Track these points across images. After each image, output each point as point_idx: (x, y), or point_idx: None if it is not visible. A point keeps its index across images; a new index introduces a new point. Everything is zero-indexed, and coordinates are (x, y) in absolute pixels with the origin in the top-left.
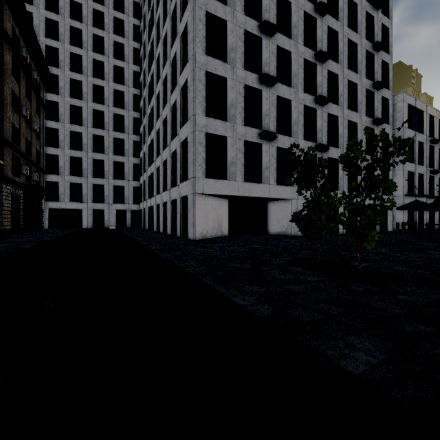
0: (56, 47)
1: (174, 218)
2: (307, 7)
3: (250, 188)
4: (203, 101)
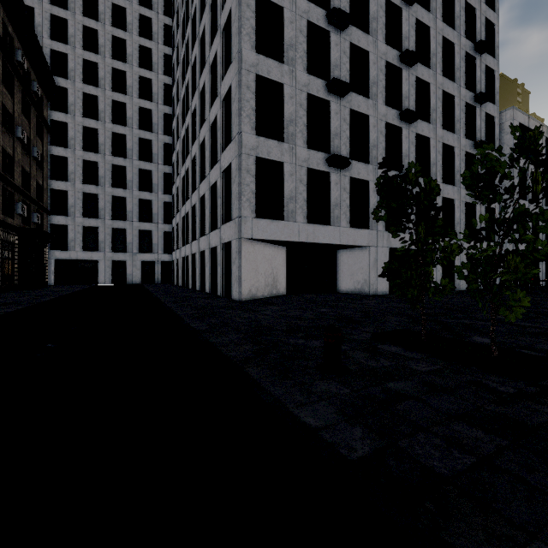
0: (64, 52)
1: (214, 272)
2: None
3: (315, 232)
4: (251, 114)
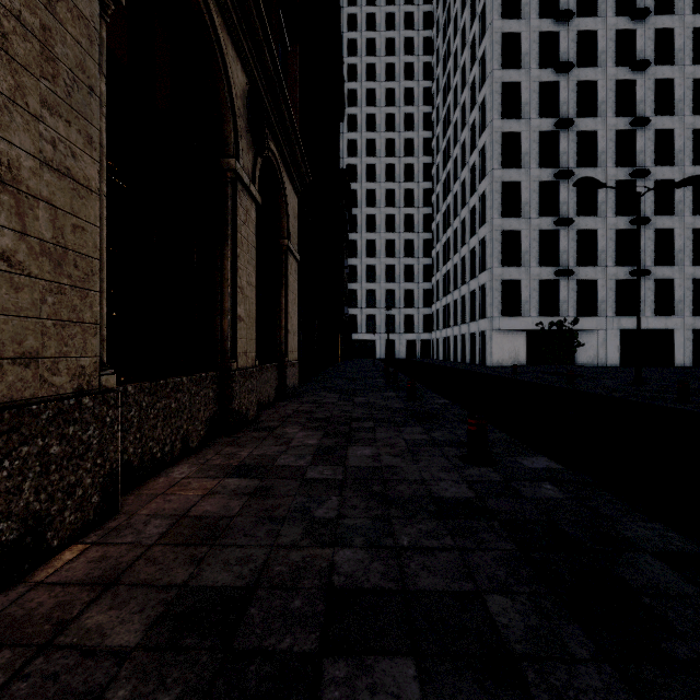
0: (355, 189)
1: (472, 349)
2: (621, 124)
3: (545, 322)
4: (498, 255)
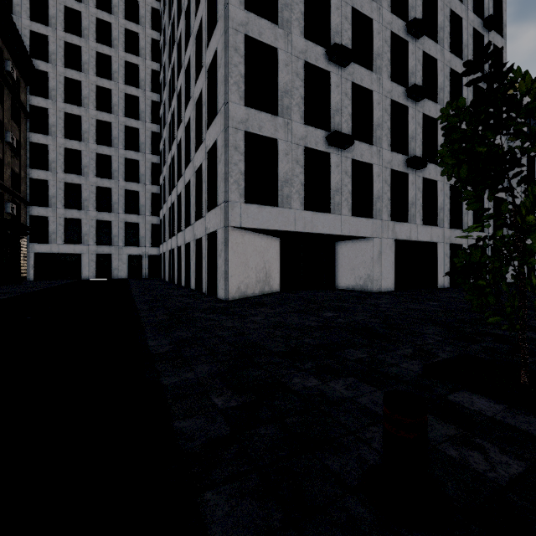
0: (44, 34)
1: (199, 266)
2: None
3: (313, 220)
4: (240, 81)
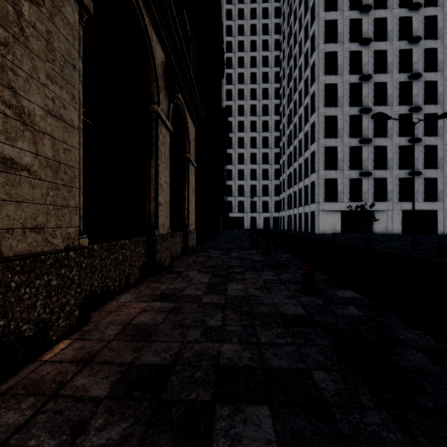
0: (230, 121)
1: (306, 223)
2: (402, 78)
3: (353, 205)
4: (323, 163)
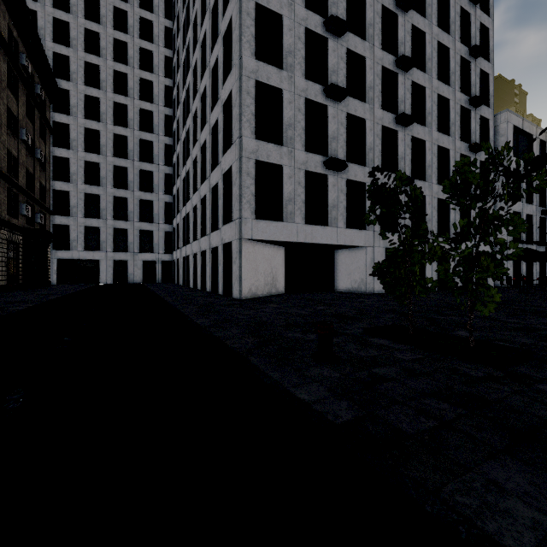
0: (66, 55)
1: (215, 272)
2: (386, 0)
3: (313, 232)
4: (251, 119)
